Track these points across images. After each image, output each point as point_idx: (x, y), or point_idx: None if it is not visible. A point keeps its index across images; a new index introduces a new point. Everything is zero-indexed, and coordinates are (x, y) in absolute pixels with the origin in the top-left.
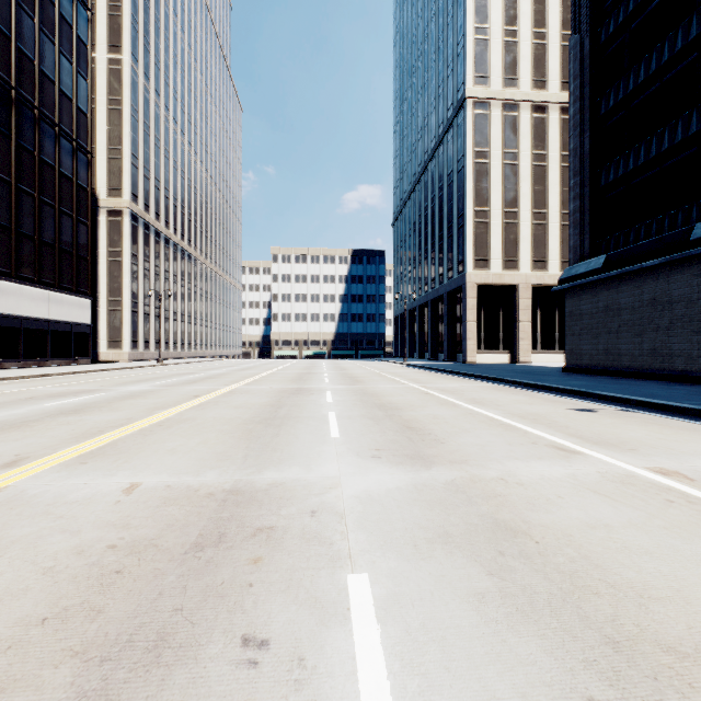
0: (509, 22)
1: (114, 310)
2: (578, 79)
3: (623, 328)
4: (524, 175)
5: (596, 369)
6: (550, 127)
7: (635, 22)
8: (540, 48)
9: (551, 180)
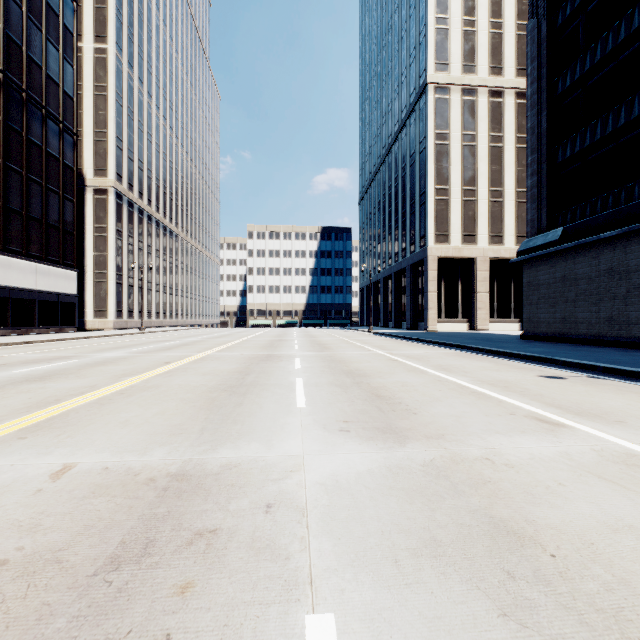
0: (468, 12)
1: (100, 282)
2: (536, 61)
3: (580, 297)
4: (481, 156)
5: (553, 337)
6: (506, 111)
7: (592, 4)
8: (497, 37)
9: (507, 160)
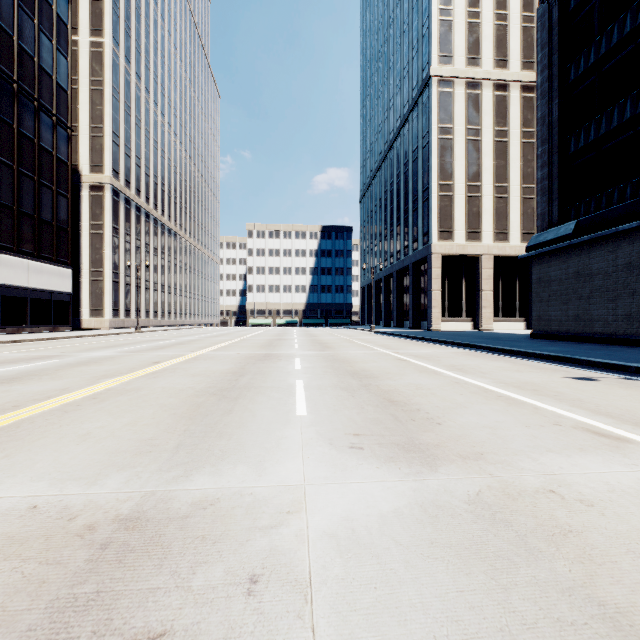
0: (472, 4)
1: (96, 280)
2: (546, 47)
3: (595, 293)
4: (486, 151)
5: (566, 335)
6: (511, 105)
7: None
8: (502, 29)
9: (512, 155)
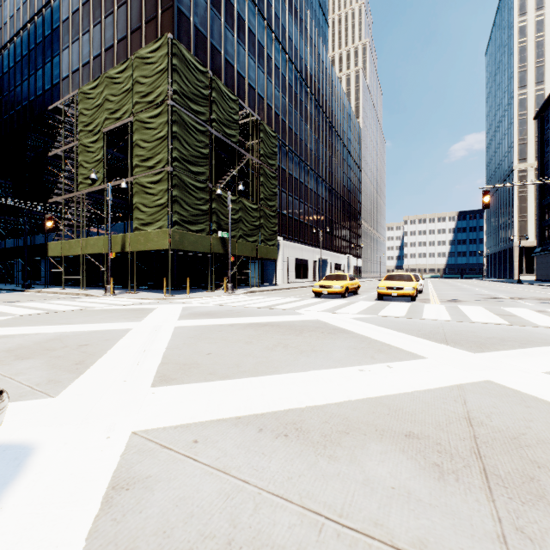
0: None
1: None
2: (538, 193)
3: (543, 268)
4: None
5: (539, 280)
6: None
7: (549, 184)
8: None
9: None
